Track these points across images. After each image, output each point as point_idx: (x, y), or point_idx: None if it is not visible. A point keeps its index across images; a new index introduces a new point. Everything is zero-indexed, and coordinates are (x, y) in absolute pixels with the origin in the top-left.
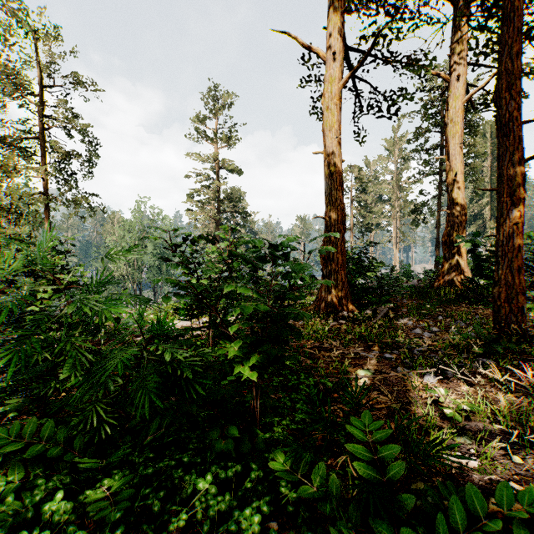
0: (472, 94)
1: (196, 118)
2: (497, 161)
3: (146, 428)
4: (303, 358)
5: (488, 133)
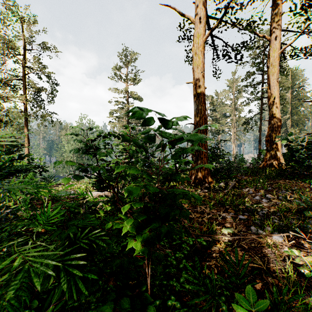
0: (285, 48)
1: (115, 67)
2: None
3: (52, 293)
4: (182, 218)
5: (289, 76)
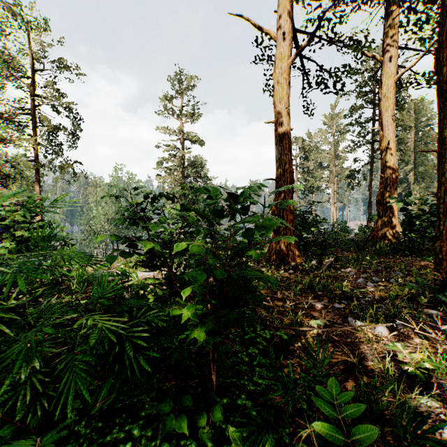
0: (403, 73)
1: (164, 97)
2: (438, 124)
3: (97, 391)
4: (258, 308)
5: (412, 110)
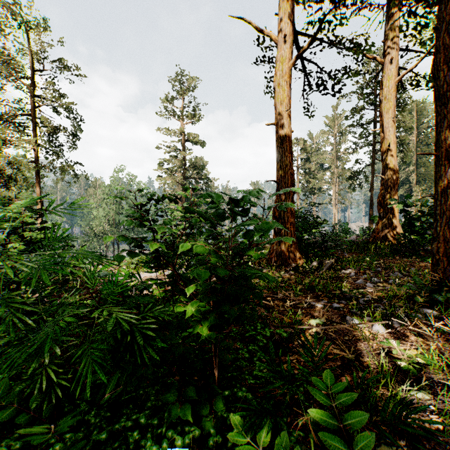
0: (404, 75)
1: (165, 98)
2: (435, 128)
3: (105, 384)
4: (258, 307)
5: (414, 111)
